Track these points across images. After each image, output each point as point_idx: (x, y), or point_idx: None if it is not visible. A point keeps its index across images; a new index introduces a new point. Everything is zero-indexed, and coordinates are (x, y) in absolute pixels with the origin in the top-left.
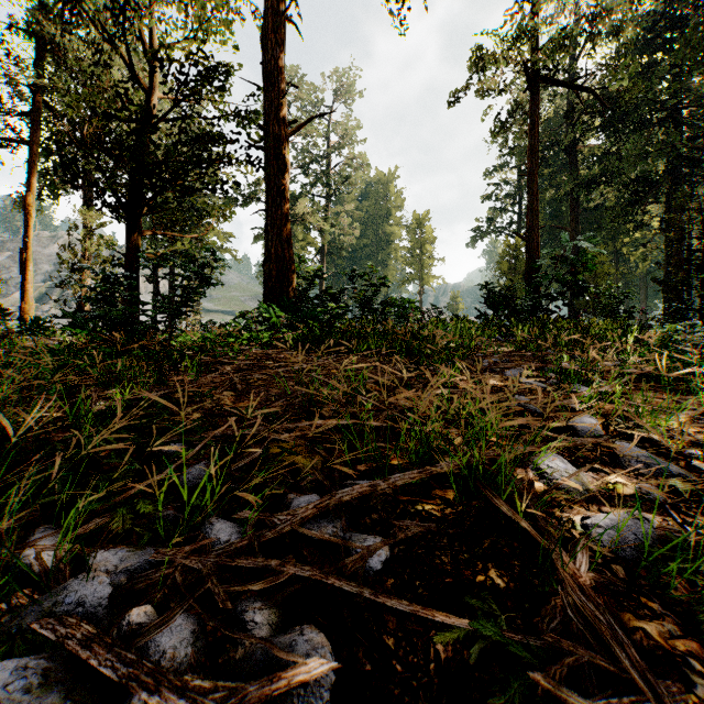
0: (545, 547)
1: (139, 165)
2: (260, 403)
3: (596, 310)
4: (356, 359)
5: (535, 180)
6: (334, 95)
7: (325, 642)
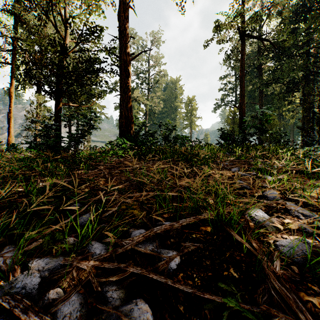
0: (257, 256)
1: (61, 73)
2: (117, 184)
3: (271, 141)
4: (162, 163)
5: (243, 81)
6: (151, 42)
7: (148, 309)
